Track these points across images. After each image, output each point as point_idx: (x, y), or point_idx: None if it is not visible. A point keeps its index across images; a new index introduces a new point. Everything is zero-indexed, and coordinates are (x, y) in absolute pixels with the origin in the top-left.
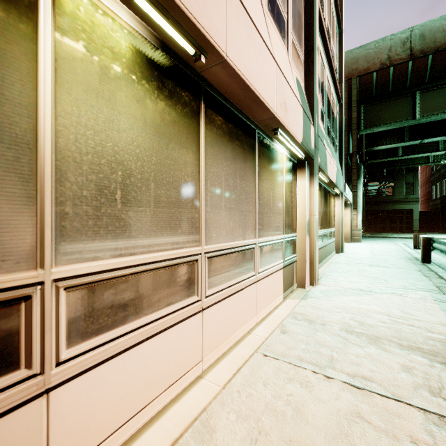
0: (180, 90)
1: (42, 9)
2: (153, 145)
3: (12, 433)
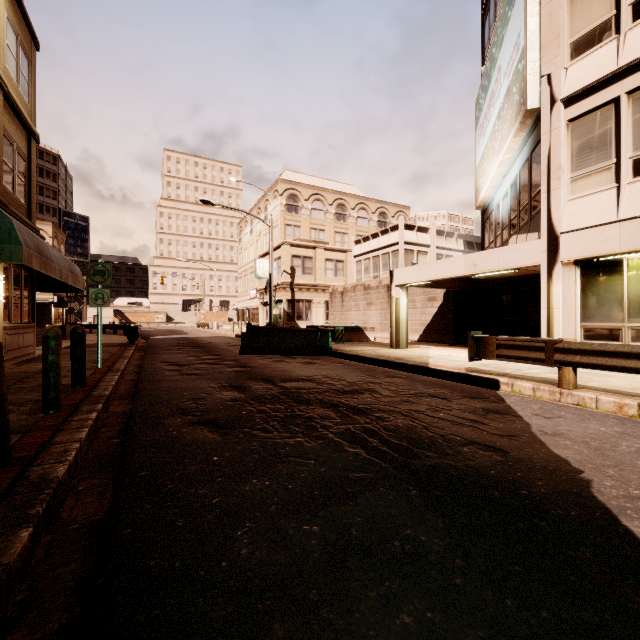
0: None
1: (624, 270)
2: None
3: None
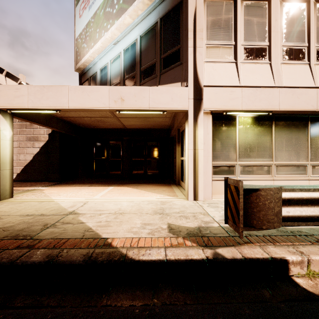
0: (264, 122)
1: (237, 124)
2: (256, 138)
3: None
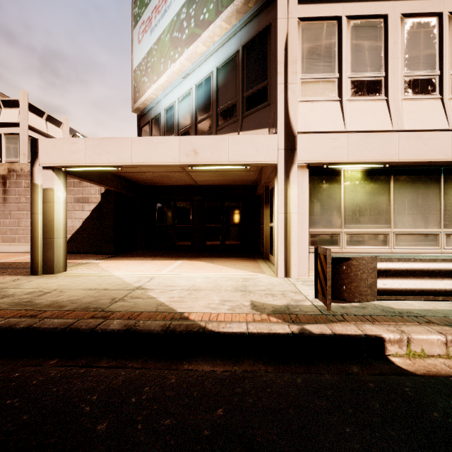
0: (379, 177)
1: (342, 180)
2: (368, 198)
3: None
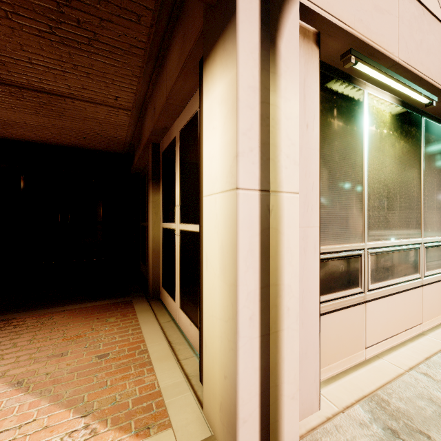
0: (410, 128)
1: (364, 118)
2: (398, 170)
3: (357, 315)
